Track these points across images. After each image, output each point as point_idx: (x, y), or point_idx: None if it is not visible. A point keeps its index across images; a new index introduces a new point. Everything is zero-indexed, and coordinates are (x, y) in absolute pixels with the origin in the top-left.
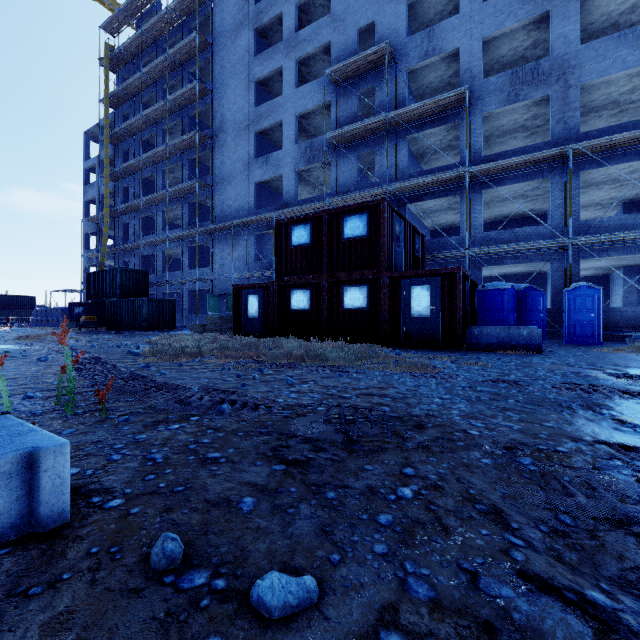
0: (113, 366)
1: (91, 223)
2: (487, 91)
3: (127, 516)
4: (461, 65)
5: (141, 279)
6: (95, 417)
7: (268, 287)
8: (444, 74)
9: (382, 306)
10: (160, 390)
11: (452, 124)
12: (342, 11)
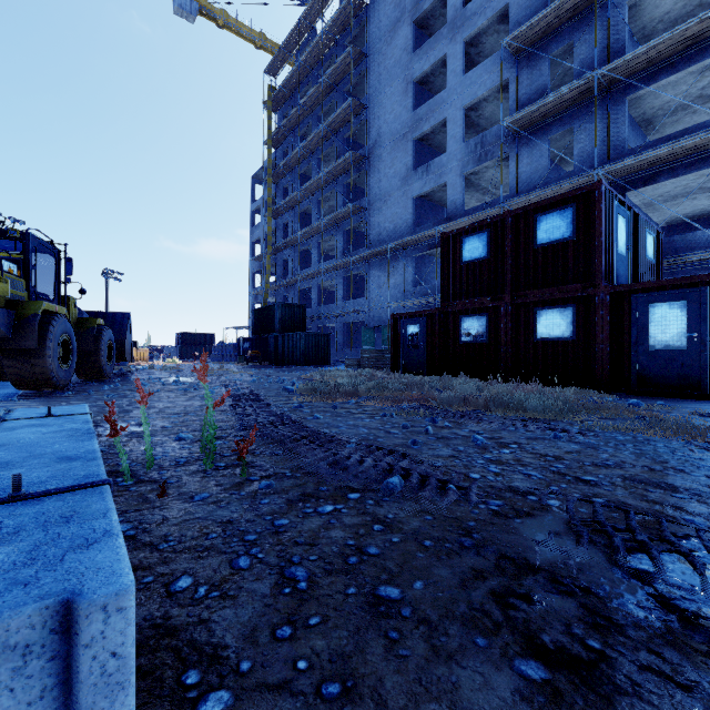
0: (267, 405)
1: (257, 262)
2: None
3: None
4: None
5: (298, 313)
6: (235, 476)
7: (432, 315)
8: None
9: (597, 334)
10: (311, 442)
11: (709, 60)
12: None
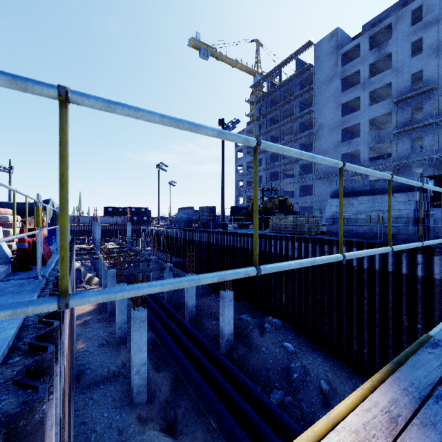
0: None
1: (240, 176)
2: None
3: None
4: None
5: None
6: None
7: None
8: None
9: None
10: None
11: None
12: (400, 66)
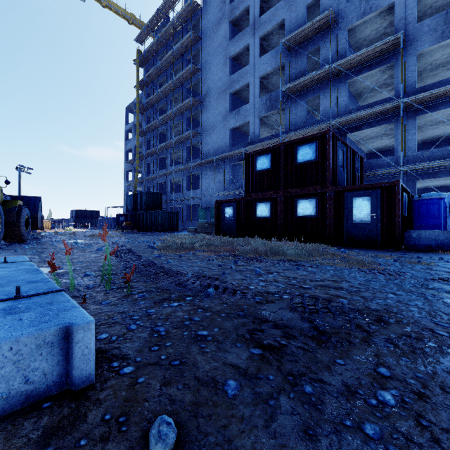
0: (138, 255)
1: (129, 164)
2: (421, 33)
3: (135, 384)
4: (396, 16)
5: (157, 198)
6: (123, 292)
7: (239, 201)
8: (379, 26)
9: (328, 214)
10: (166, 274)
11: (387, 65)
12: None
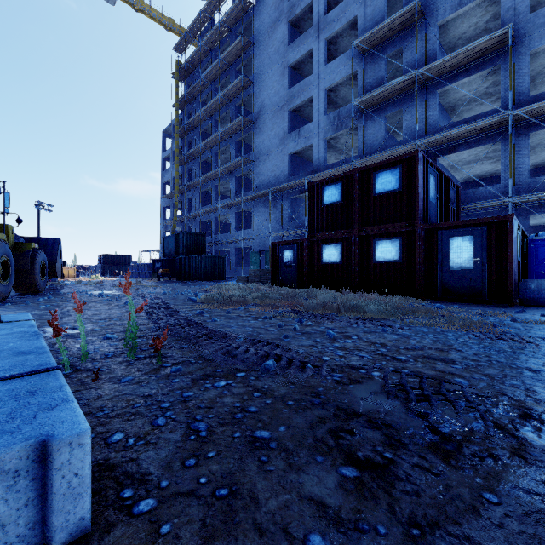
0: (175, 311)
1: (167, 199)
2: (536, 25)
3: (155, 539)
4: (502, 5)
5: (200, 240)
6: (152, 364)
7: (301, 243)
8: (479, 20)
9: (416, 258)
10: (210, 338)
11: (491, 69)
12: None
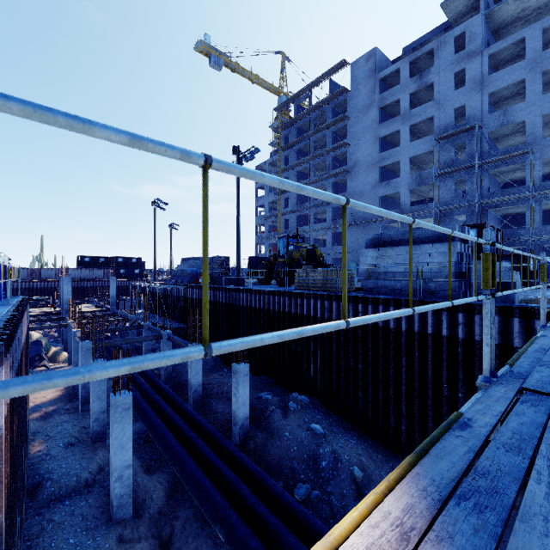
0: None
1: (261, 219)
2: (545, 145)
3: None
4: (527, 130)
5: None
6: None
7: None
8: (514, 128)
9: None
10: None
11: (520, 163)
12: (442, 99)
